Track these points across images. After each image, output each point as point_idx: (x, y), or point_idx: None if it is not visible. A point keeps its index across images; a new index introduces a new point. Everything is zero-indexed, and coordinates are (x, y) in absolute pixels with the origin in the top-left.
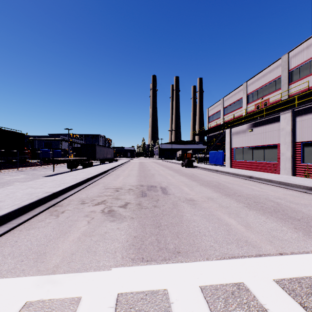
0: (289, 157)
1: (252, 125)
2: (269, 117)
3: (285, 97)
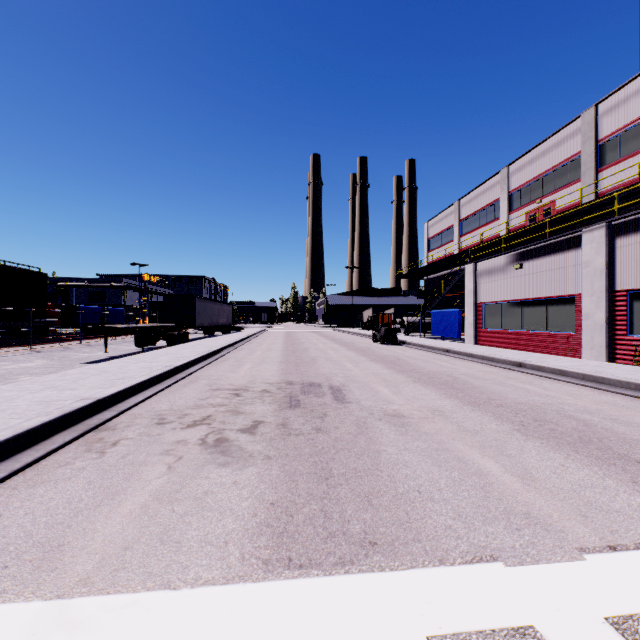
0: (602, 322)
1: (522, 255)
2: (557, 239)
3: (589, 198)
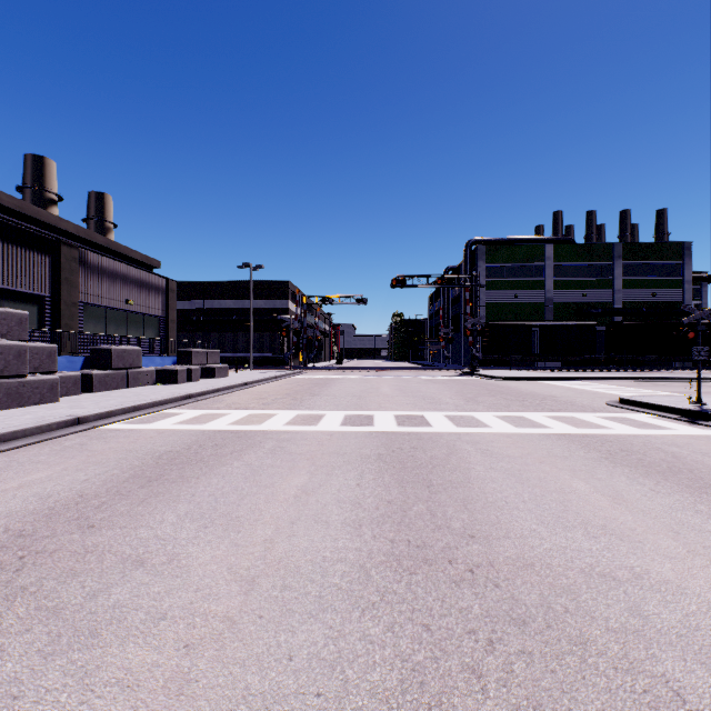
0: None
1: None
2: None
3: None
